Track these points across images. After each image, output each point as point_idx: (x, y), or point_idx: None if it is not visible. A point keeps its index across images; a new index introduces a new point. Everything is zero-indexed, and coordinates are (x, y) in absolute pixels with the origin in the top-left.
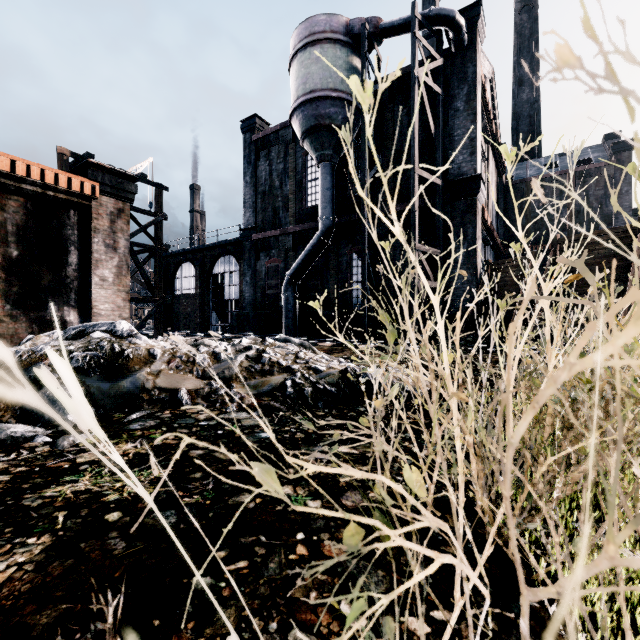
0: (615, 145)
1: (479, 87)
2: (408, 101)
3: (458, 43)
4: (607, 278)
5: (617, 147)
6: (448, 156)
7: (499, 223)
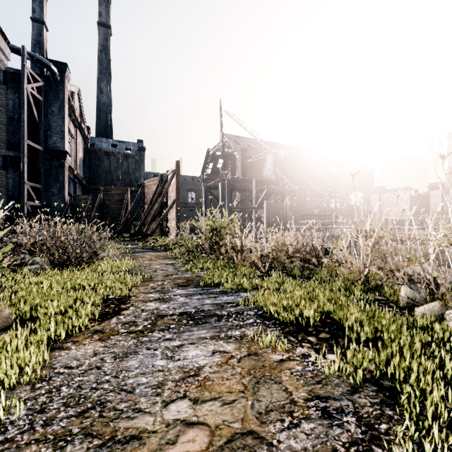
0: (139, 147)
1: (67, 105)
2: (19, 90)
3: (54, 78)
4: (118, 208)
5: (140, 148)
6: (48, 134)
7: (86, 170)
